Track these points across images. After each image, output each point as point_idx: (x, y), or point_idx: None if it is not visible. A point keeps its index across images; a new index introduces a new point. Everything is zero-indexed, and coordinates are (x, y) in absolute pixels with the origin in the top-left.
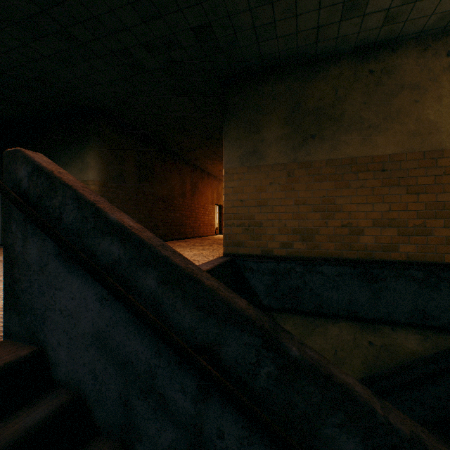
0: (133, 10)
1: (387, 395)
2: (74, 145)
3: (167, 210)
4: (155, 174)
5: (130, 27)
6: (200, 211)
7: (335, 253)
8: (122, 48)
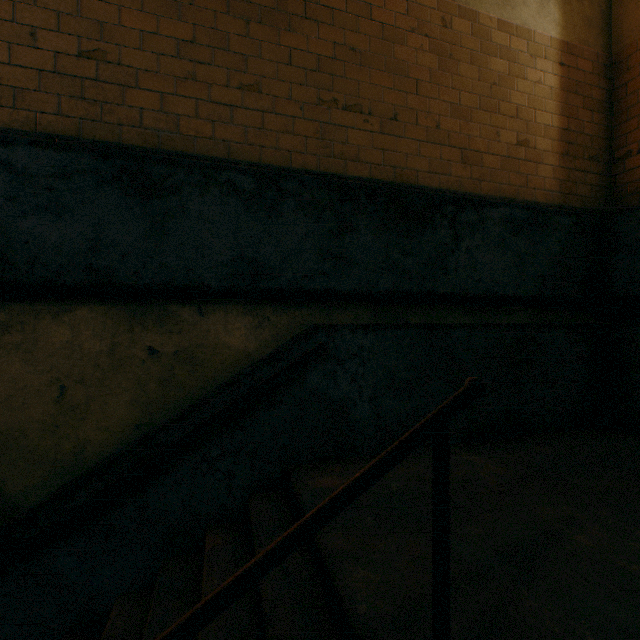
0: None
1: (181, 461)
2: None
3: None
4: None
5: None
6: None
7: (63, 124)
8: None
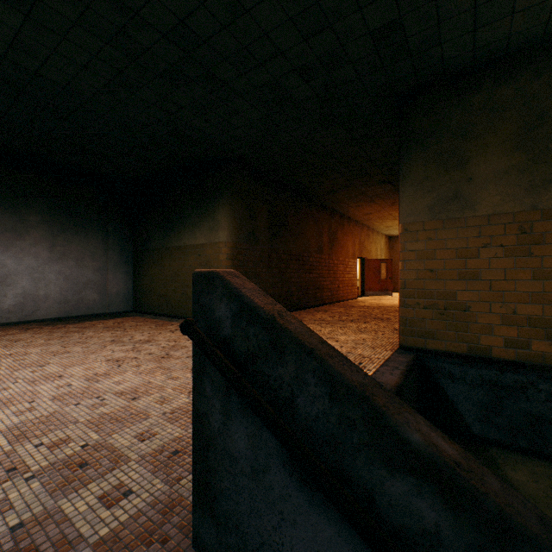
0: (292, 26)
1: None
2: (203, 201)
3: (302, 270)
4: (289, 227)
5: (284, 50)
6: (339, 268)
7: None
8: (270, 79)
